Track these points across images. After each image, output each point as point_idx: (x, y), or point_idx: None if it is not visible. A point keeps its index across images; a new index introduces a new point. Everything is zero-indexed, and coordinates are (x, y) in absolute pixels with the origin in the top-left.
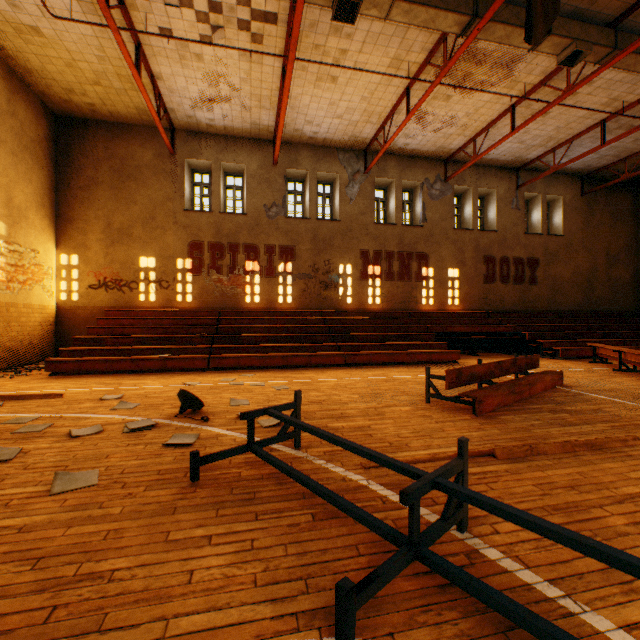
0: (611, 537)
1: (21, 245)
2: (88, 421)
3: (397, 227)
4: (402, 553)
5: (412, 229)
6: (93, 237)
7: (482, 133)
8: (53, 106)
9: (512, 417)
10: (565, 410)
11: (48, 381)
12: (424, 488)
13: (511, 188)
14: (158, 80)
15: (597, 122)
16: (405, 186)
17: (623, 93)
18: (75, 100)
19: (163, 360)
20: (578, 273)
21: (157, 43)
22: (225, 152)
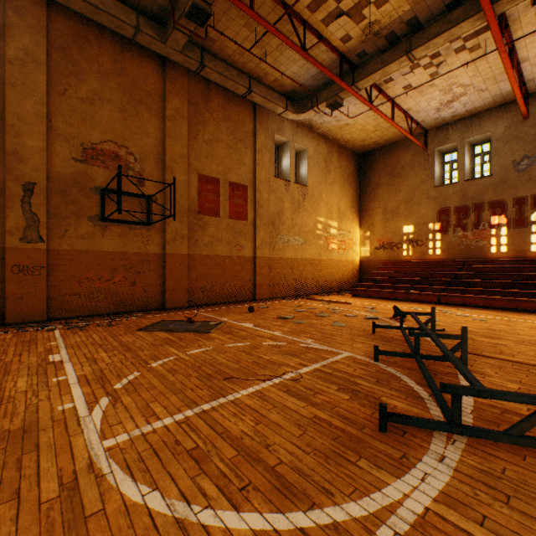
0: None
1: (343, 230)
2: (353, 313)
3: None
4: (407, 353)
5: None
6: (376, 218)
7: None
8: (357, 151)
9: None
10: None
11: (349, 298)
12: (421, 334)
13: None
14: (408, 111)
15: None
16: None
17: None
18: (366, 144)
19: (407, 294)
20: None
21: (402, 95)
22: (469, 130)
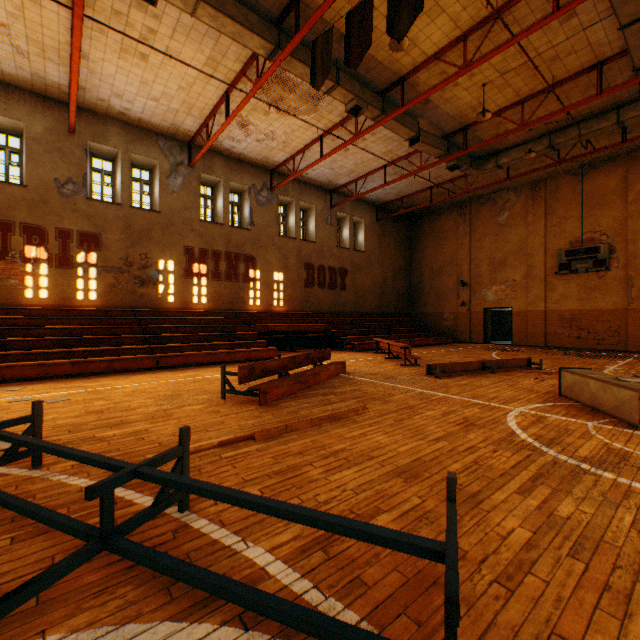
0: (304, 485)
1: None
2: None
3: (225, 227)
4: (86, 548)
5: (240, 231)
6: None
7: (300, 153)
8: None
9: (291, 403)
10: (334, 392)
11: None
12: (121, 479)
13: (327, 206)
14: None
15: (382, 166)
16: (234, 188)
17: (395, 148)
18: None
19: None
20: (375, 283)
21: None
22: None
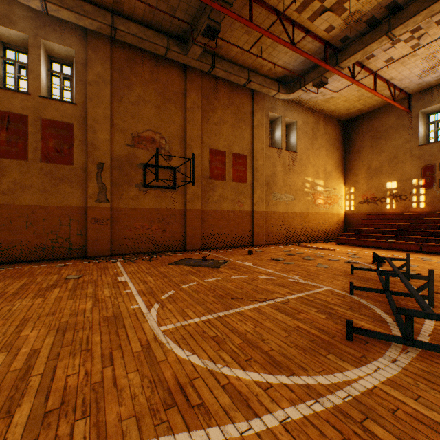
0: None
1: (328, 188)
2: (336, 257)
3: None
4: (378, 289)
5: None
6: (360, 176)
7: None
8: (342, 119)
9: None
10: None
11: (334, 246)
12: (391, 274)
13: None
14: (390, 80)
15: None
16: None
17: None
18: (350, 112)
19: (388, 243)
20: None
21: (384, 67)
22: None
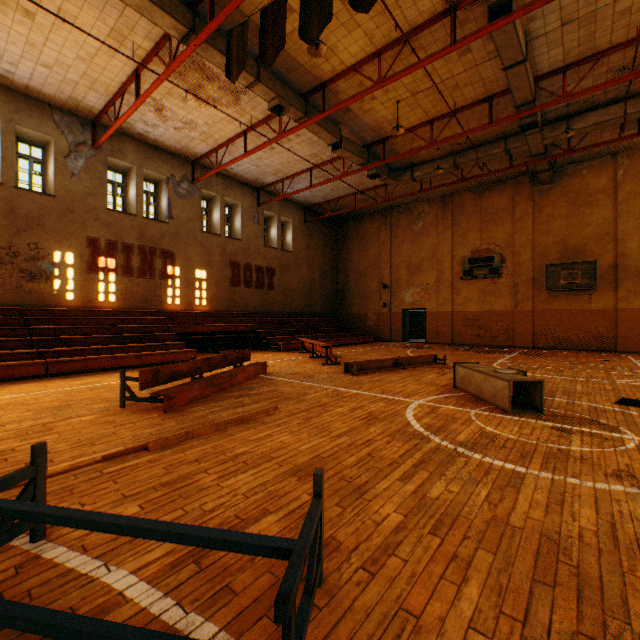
0: (193, 494)
1: None
2: None
3: (138, 219)
4: None
5: (157, 224)
6: None
7: (223, 147)
8: None
9: (200, 407)
10: (250, 394)
11: None
12: None
13: (254, 204)
14: None
15: (308, 168)
16: (149, 176)
17: (320, 152)
18: None
19: None
20: (303, 283)
21: None
22: None
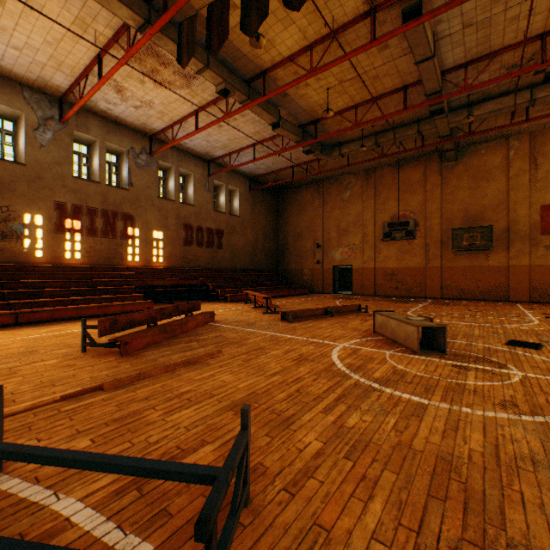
0: (140, 429)
1: None
2: None
3: (102, 186)
4: None
5: (118, 190)
6: None
7: (178, 124)
8: None
9: (153, 352)
10: (198, 339)
11: None
12: None
13: (205, 174)
14: None
15: (252, 144)
16: (112, 149)
17: (262, 130)
18: None
19: None
20: (248, 243)
21: None
22: None
